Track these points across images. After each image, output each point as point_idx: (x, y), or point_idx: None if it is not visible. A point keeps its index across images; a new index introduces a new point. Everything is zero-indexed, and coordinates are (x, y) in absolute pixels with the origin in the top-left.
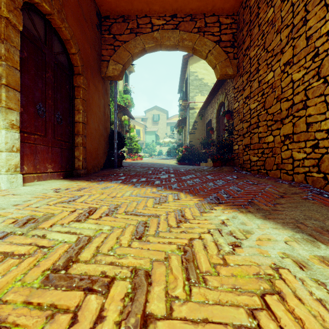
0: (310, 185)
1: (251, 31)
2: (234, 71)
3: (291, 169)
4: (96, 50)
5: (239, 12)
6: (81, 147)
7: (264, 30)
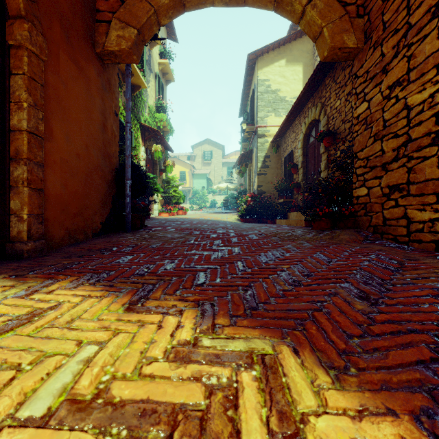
0: None
1: None
2: (358, 41)
3: None
4: None
5: None
6: (25, 190)
7: None
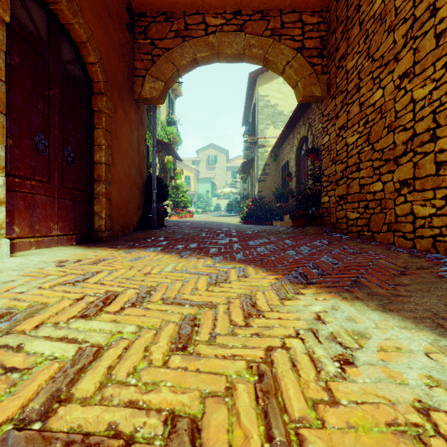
0: (442, 255)
1: (348, 32)
2: (322, 91)
3: (411, 231)
4: (127, 61)
5: (331, 7)
6: (103, 199)
7: (369, 29)
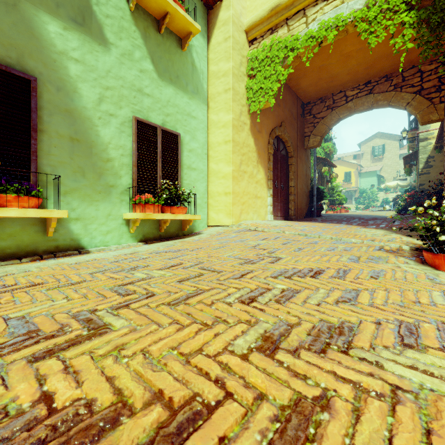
0: None
1: None
2: (440, 116)
3: None
4: (301, 132)
5: None
6: (292, 202)
7: None
